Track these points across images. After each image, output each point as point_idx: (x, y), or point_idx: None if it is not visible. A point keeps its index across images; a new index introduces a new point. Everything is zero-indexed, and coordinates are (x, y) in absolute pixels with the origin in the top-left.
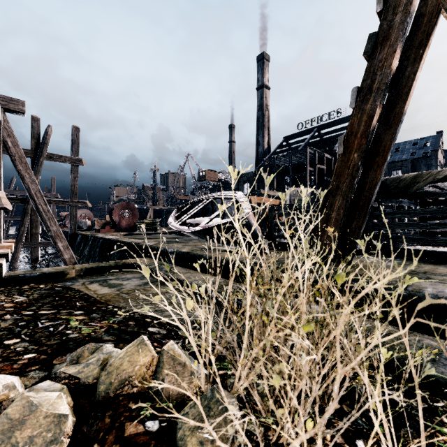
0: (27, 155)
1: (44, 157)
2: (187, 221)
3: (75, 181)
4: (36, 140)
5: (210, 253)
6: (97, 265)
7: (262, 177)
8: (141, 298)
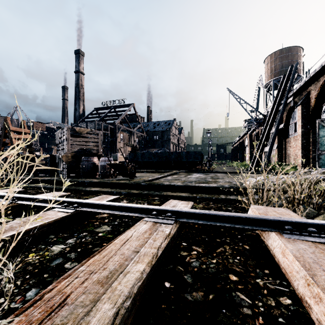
0: None
1: None
2: None
3: None
4: None
5: None
6: None
7: None
8: None
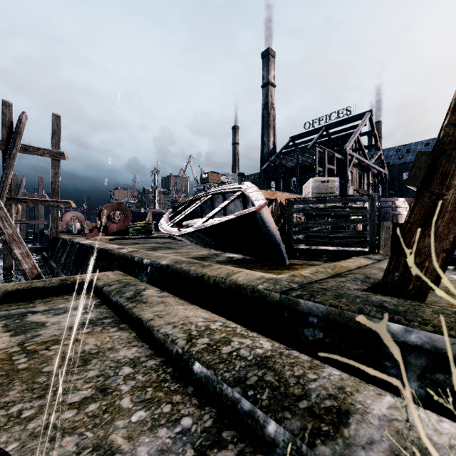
0: None
1: (17, 149)
2: (184, 223)
3: (56, 177)
4: (8, 129)
5: (201, 269)
6: (28, 286)
7: (267, 179)
8: (46, 370)
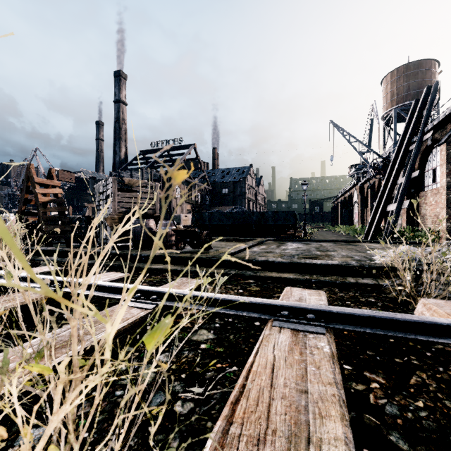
0: None
1: None
2: None
3: None
4: None
5: None
6: None
7: None
8: None
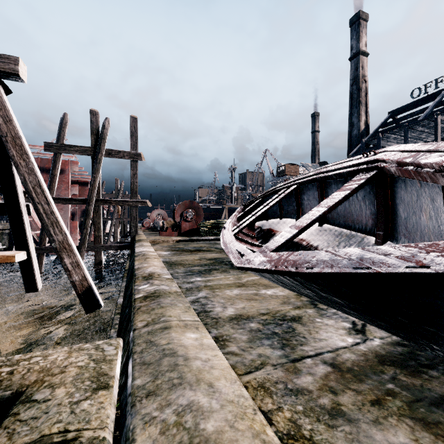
0: (87, 153)
1: (102, 153)
2: (256, 223)
3: (135, 178)
4: (95, 136)
5: None
6: None
7: None
8: None
